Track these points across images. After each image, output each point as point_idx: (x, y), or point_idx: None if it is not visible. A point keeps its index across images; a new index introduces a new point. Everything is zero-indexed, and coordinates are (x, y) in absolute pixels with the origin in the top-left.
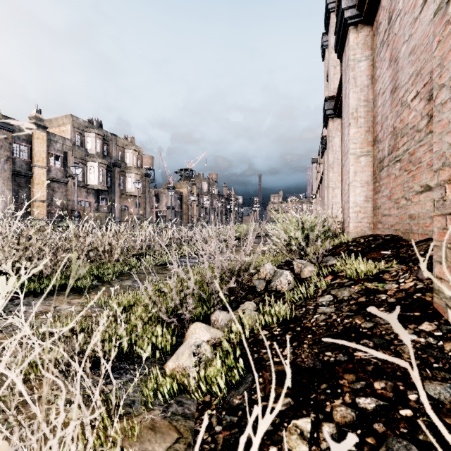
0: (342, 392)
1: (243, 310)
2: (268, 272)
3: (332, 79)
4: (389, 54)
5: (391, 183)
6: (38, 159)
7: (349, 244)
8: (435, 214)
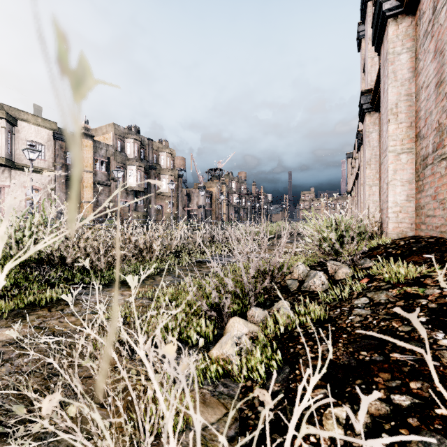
0: (376, 388)
1: (277, 308)
2: (301, 272)
3: (369, 72)
4: (433, 46)
5: (436, 182)
6: (86, 165)
7: (387, 247)
8: None
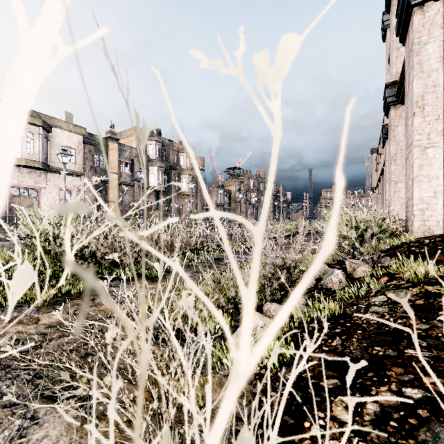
0: (388, 381)
1: None
2: (319, 270)
3: (394, 63)
4: None
5: None
6: (112, 167)
7: (410, 245)
8: None
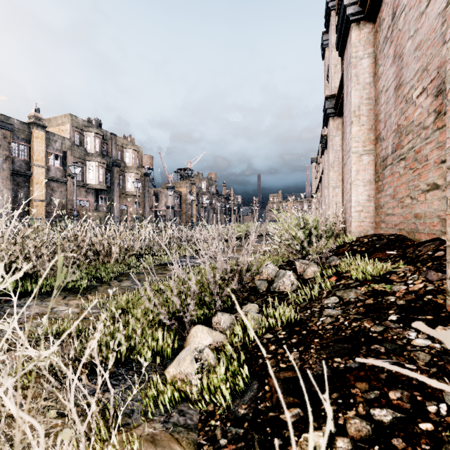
0: (354, 402)
1: (245, 312)
2: (270, 272)
3: (332, 78)
4: (393, 51)
5: (395, 182)
6: (37, 158)
7: (352, 244)
8: (448, 213)
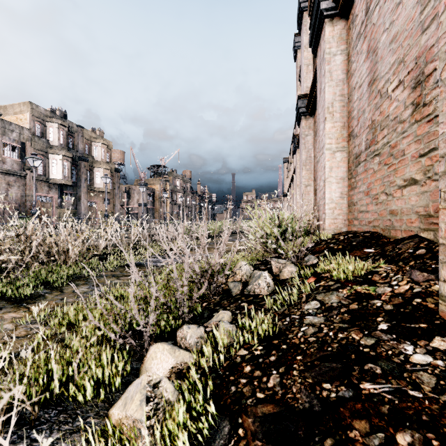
0: None
1: (217, 321)
2: (245, 273)
3: (305, 78)
4: (366, 46)
5: (369, 178)
6: None
7: (328, 242)
8: (442, 207)
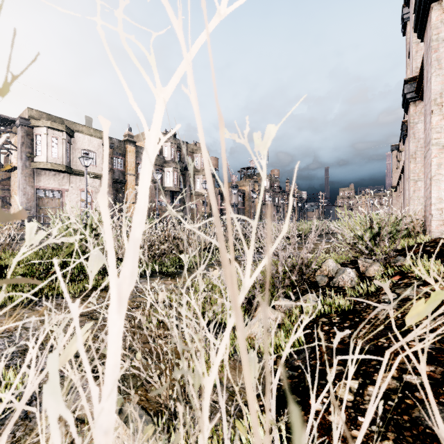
0: (390, 368)
1: (304, 300)
2: (331, 269)
3: (413, 58)
4: None
5: None
6: (129, 169)
7: (425, 245)
8: None
